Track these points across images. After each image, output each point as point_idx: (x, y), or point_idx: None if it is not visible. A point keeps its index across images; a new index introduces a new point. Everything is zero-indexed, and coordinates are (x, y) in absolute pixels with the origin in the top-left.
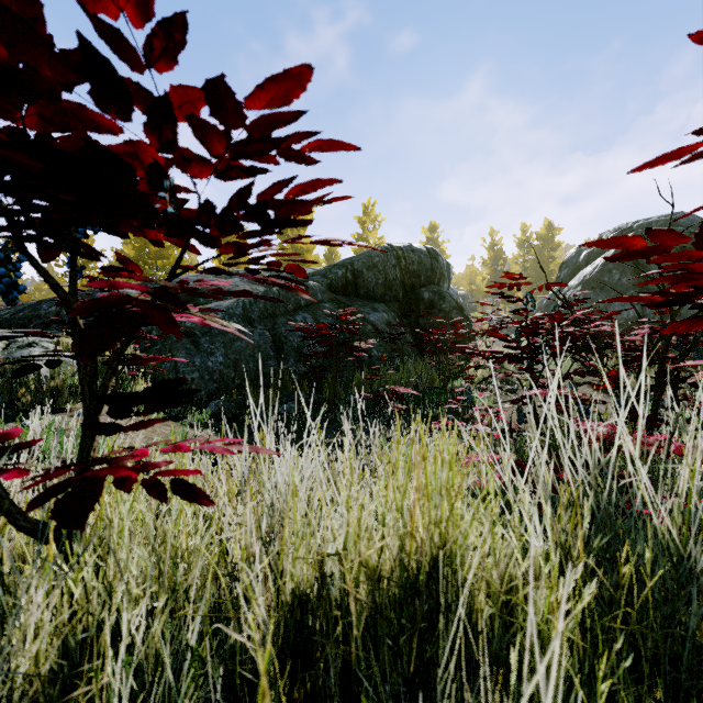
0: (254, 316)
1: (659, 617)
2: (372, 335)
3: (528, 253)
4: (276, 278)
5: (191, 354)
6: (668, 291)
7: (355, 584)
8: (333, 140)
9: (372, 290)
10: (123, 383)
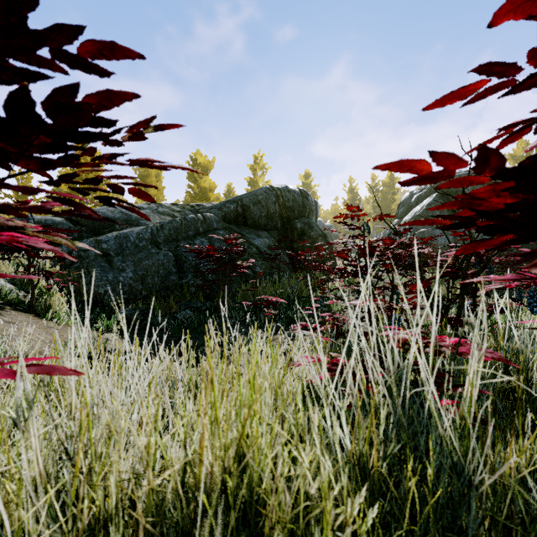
0: (160, 240)
1: (444, 517)
2: (256, 256)
3: (376, 195)
4: (109, 199)
5: (105, 270)
6: (454, 215)
7: (146, 510)
8: (109, 42)
9: (257, 221)
10: (40, 295)
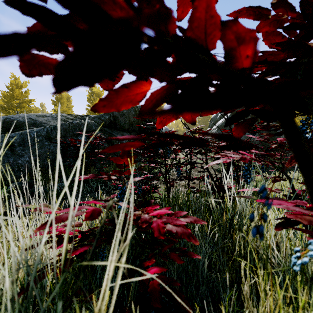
0: (52, 136)
1: None
2: None
3: None
4: None
5: (7, 156)
6: None
7: None
8: None
9: (123, 126)
10: None
